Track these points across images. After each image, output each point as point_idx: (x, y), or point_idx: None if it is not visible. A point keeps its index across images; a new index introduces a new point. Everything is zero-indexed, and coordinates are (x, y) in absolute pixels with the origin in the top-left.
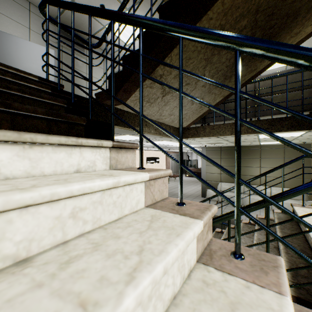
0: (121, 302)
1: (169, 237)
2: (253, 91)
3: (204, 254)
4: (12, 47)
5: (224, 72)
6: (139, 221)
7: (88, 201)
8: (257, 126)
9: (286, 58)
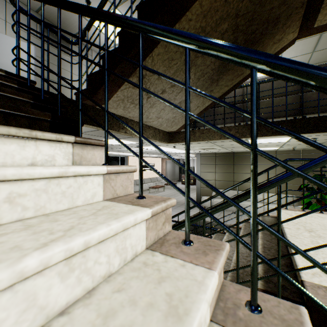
0: (21, 260)
1: (107, 220)
2: (241, 96)
3: (157, 243)
4: None
5: (210, 76)
6: (88, 210)
7: (30, 188)
8: (202, 119)
9: (223, 55)
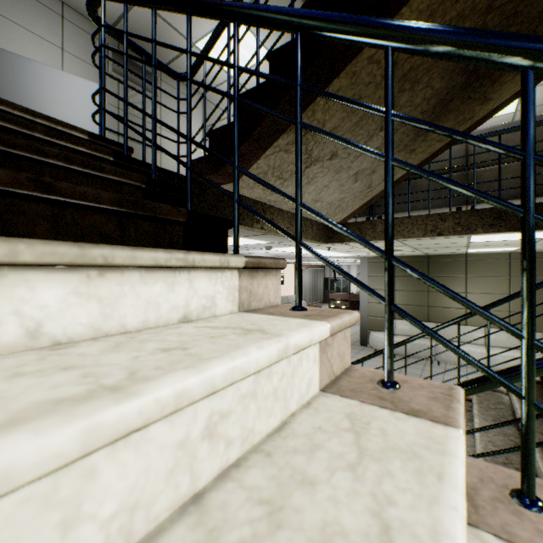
0: None
1: (425, 483)
2: (463, 158)
3: None
4: (33, 82)
5: None
6: (329, 430)
7: (234, 396)
8: None
9: None
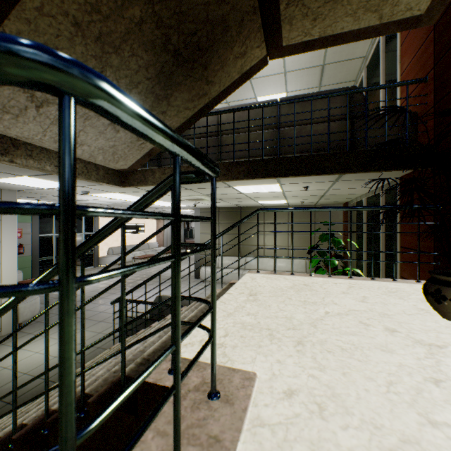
0: None
1: None
2: (216, 127)
3: None
4: None
5: (149, 88)
6: None
7: None
8: None
9: None
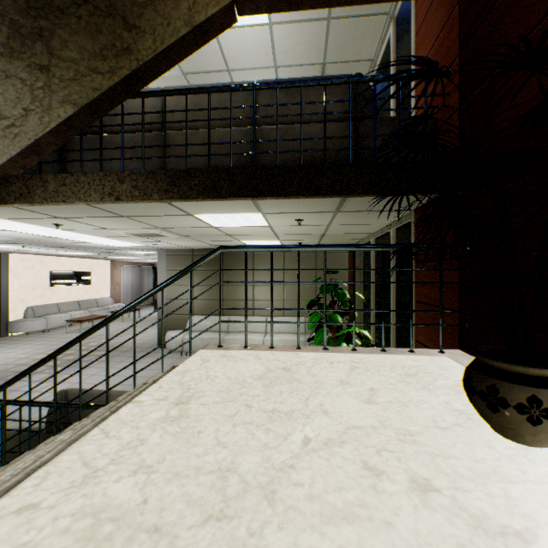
0: None
1: None
2: (160, 116)
3: None
4: None
5: None
6: None
7: None
8: None
9: None
